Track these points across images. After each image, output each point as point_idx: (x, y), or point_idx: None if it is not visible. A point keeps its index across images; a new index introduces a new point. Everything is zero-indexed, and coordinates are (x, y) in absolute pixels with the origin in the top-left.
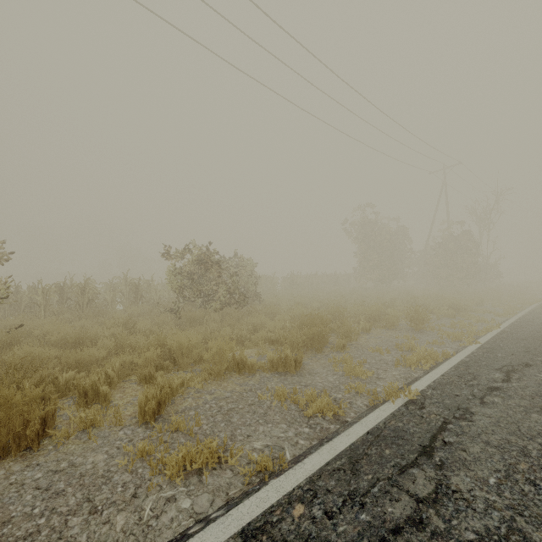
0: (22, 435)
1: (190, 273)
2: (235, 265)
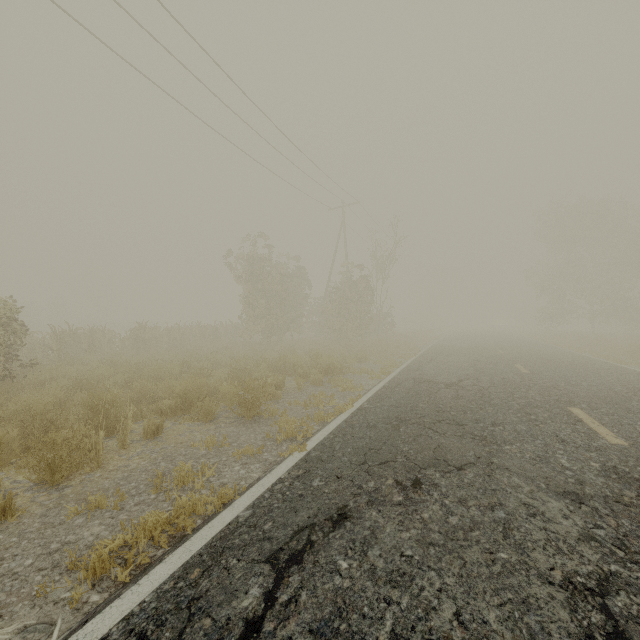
0: None
1: None
2: None
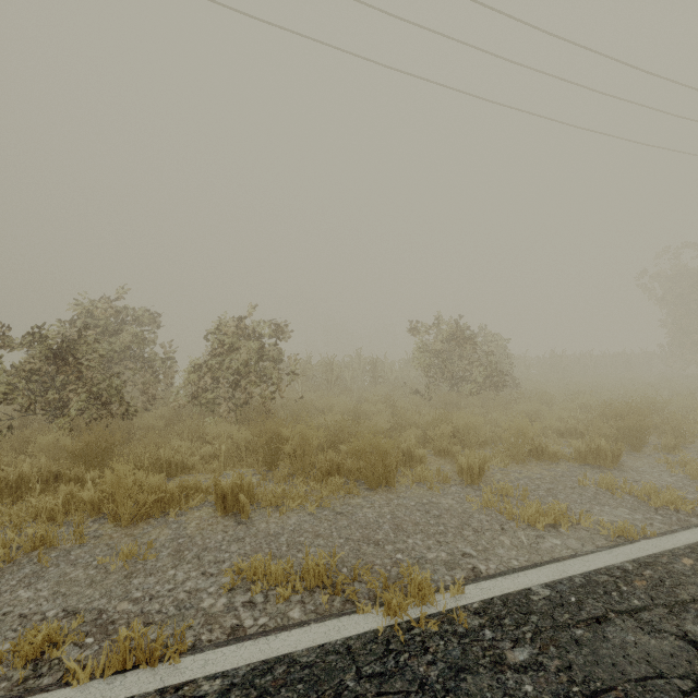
0: (385, 475)
1: (438, 351)
2: (482, 341)
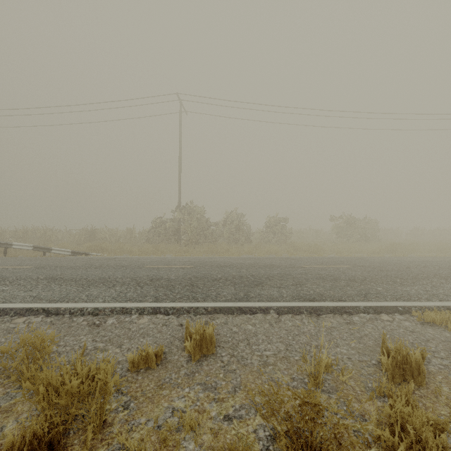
0: (318, 252)
1: (341, 227)
2: (365, 223)
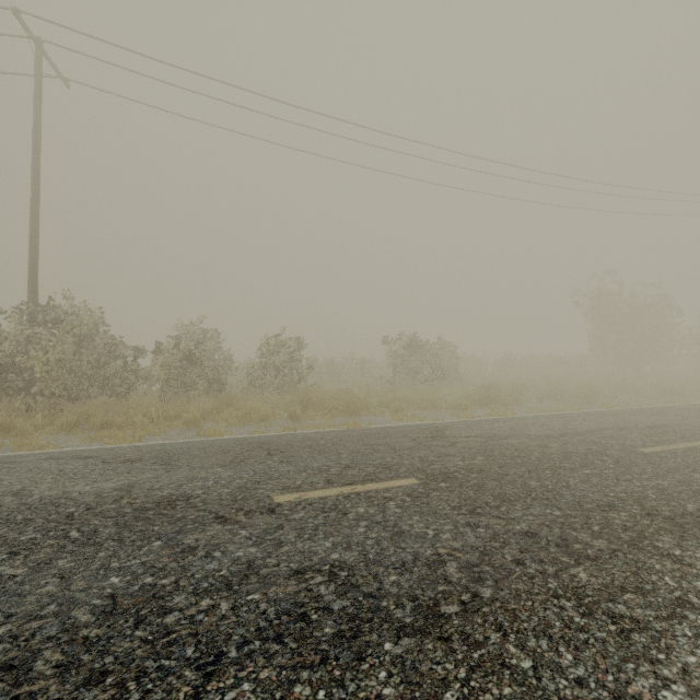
0: (356, 410)
1: (403, 355)
2: (439, 348)
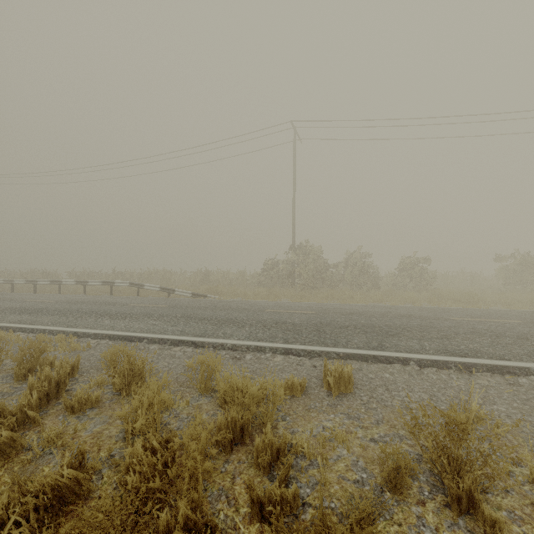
0: (474, 302)
1: (512, 269)
2: None
